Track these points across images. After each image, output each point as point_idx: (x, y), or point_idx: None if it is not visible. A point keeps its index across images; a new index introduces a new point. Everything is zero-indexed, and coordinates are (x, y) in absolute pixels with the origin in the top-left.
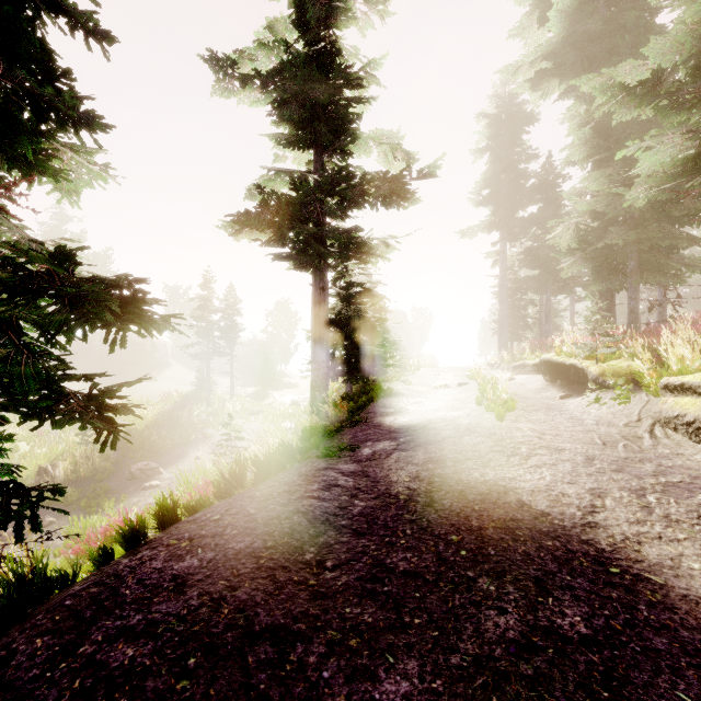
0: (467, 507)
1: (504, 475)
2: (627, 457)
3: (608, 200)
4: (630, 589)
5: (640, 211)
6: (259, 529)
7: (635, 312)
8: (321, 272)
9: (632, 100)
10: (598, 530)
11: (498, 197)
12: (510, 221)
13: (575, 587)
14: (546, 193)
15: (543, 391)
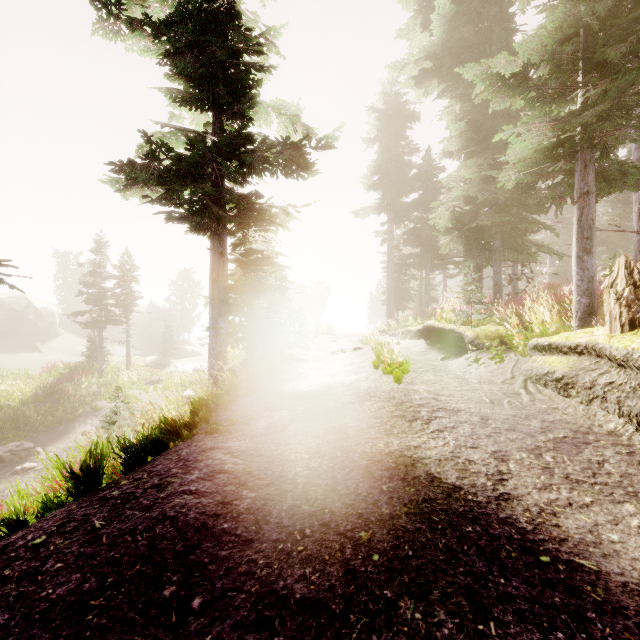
0: (374, 488)
1: (409, 444)
2: (514, 414)
3: (478, 187)
4: (570, 587)
5: (504, 198)
6: (98, 555)
7: (499, 285)
8: (220, 236)
9: (506, 90)
10: (513, 503)
11: (387, 183)
12: (396, 205)
13: (514, 596)
14: (426, 181)
15: (426, 354)
